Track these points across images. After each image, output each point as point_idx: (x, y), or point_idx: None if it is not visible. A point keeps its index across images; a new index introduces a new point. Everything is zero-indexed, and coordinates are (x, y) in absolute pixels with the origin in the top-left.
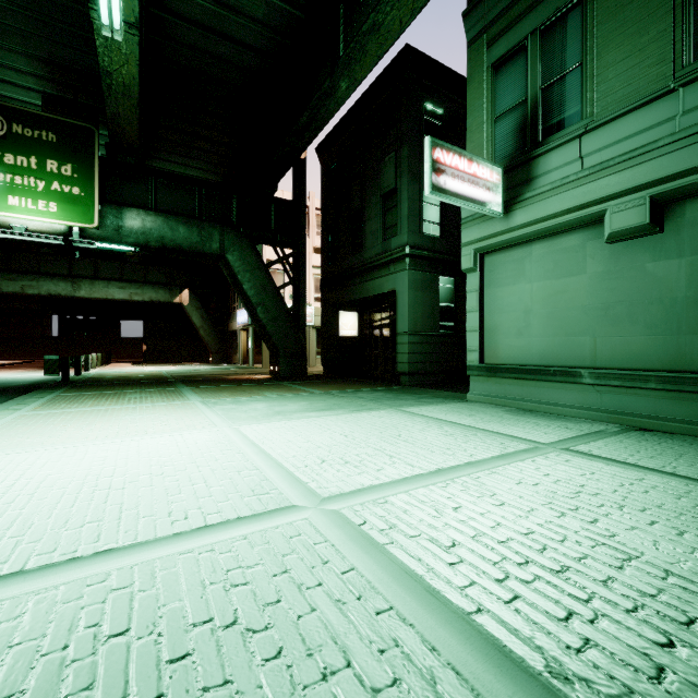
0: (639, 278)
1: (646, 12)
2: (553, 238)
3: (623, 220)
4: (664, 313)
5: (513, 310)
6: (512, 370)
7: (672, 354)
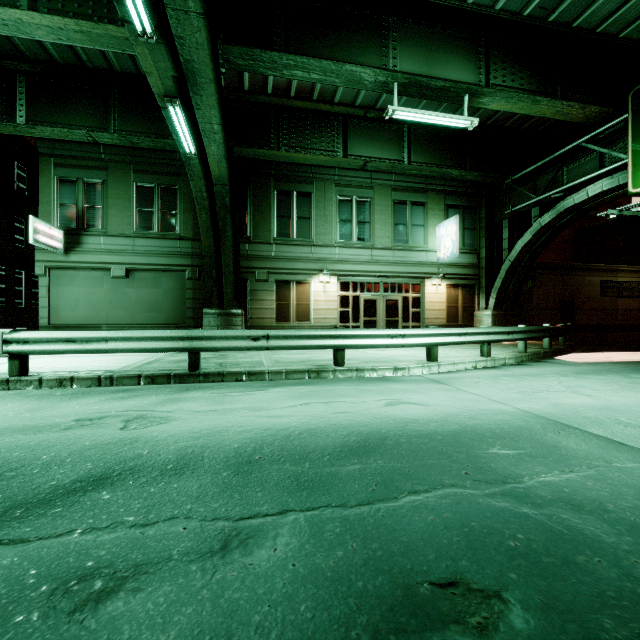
0: (123, 293)
1: (125, 206)
2: (90, 270)
3: (117, 273)
4: (130, 305)
5: (69, 299)
6: (69, 327)
7: (132, 319)
